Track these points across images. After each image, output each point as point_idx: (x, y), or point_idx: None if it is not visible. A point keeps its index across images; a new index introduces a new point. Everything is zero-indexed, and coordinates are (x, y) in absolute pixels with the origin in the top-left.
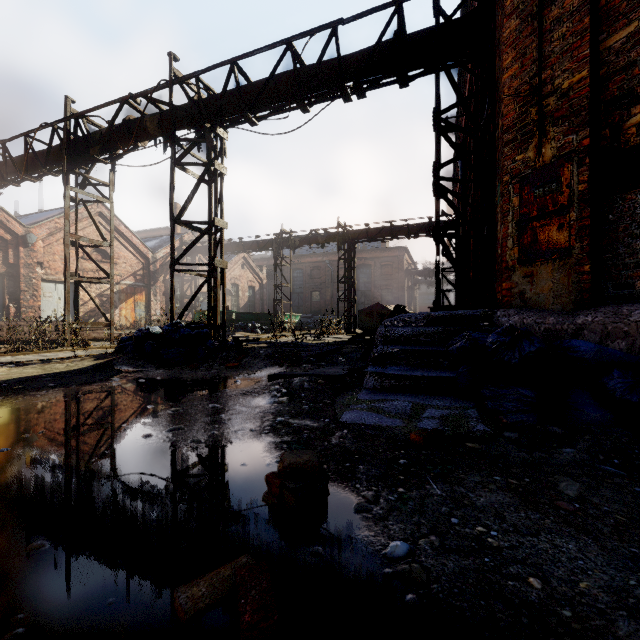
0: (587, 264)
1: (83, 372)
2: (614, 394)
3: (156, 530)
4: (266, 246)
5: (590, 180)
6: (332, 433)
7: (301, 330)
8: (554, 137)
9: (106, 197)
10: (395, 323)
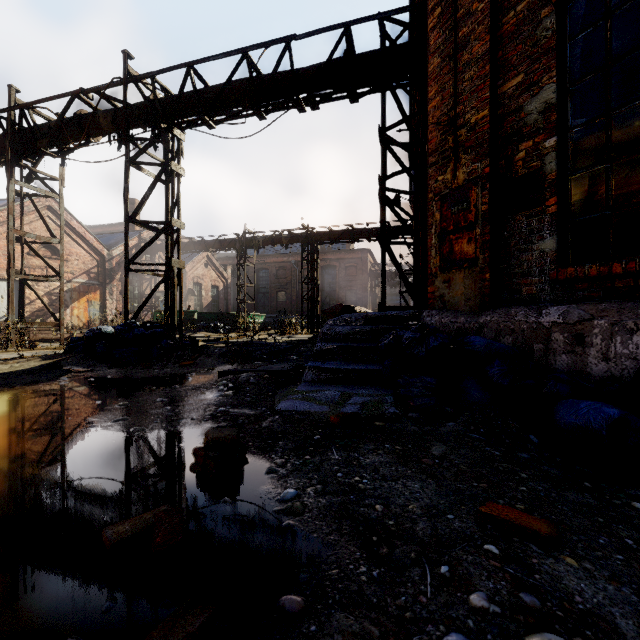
0: (488, 273)
1: (29, 372)
2: (492, 379)
3: (93, 494)
4: (229, 245)
5: (490, 202)
6: (265, 419)
7: (265, 330)
8: (465, 163)
9: (55, 192)
10: (337, 322)
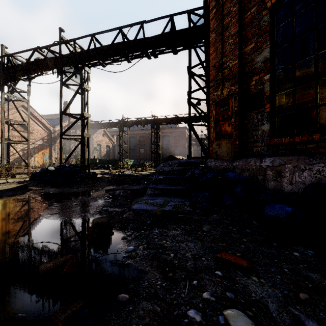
0: (237, 141)
1: (11, 190)
2: (236, 193)
3: (37, 249)
4: (115, 125)
5: (238, 106)
6: (125, 213)
7: (133, 168)
8: (227, 86)
9: (25, 98)
10: (165, 165)
